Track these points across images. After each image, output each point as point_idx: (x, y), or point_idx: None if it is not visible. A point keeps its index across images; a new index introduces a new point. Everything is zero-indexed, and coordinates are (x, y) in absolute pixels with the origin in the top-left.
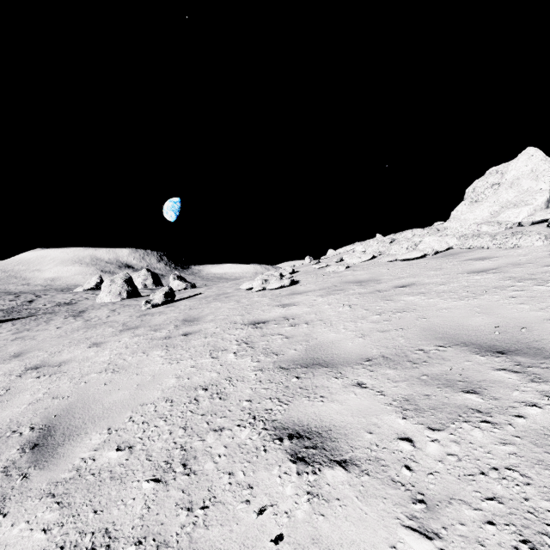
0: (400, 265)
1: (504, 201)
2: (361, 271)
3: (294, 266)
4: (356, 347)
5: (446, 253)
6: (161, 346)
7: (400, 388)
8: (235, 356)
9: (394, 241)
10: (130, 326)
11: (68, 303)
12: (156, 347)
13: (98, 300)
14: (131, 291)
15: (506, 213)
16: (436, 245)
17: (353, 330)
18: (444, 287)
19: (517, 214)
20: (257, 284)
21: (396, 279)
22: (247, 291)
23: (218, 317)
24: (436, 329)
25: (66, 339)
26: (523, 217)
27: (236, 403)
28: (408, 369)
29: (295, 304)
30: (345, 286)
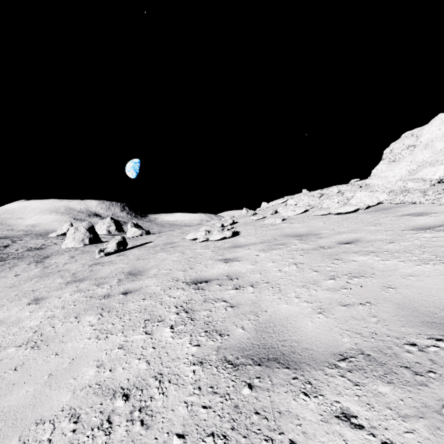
0: (335, 219)
1: (420, 161)
2: (297, 223)
3: (233, 217)
4: (319, 330)
5: (378, 208)
6: (97, 309)
7: (421, 439)
8: (172, 332)
9: (322, 196)
10: (78, 277)
11: (38, 248)
12: (91, 310)
13: (63, 246)
14: (93, 238)
15: (424, 171)
16: (367, 200)
17: (308, 300)
18: (395, 246)
19: (434, 172)
20: (201, 234)
21: (337, 234)
22: (192, 241)
23: (161, 271)
24: (417, 307)
25: (15, 290)
26: (440, 175)
27: (163, 440)
28: (412, 385)
29: (237, 259)
30: (285, 240)
